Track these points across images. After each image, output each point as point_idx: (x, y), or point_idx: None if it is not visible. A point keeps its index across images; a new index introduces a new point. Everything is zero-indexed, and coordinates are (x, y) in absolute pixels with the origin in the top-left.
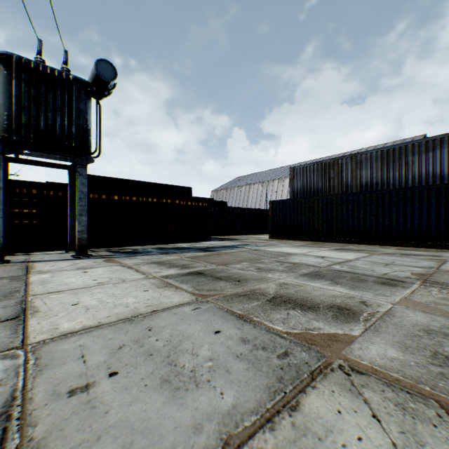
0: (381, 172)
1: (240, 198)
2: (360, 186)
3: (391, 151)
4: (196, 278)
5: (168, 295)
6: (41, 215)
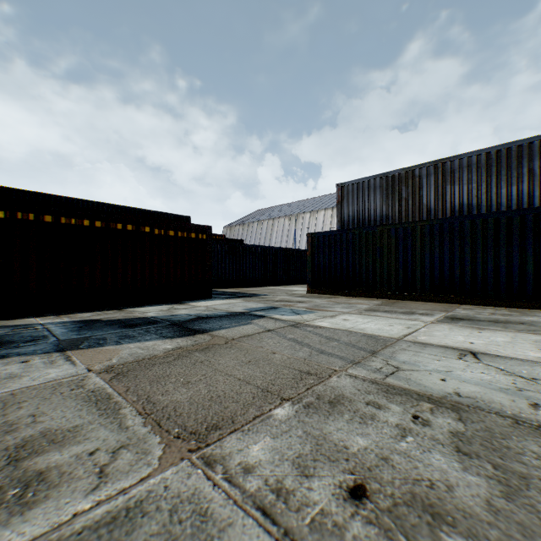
0: (486, 187)
1: (261, 237)
2: (451, 210)
3: (503, 154)
4: None
5: None
6: None
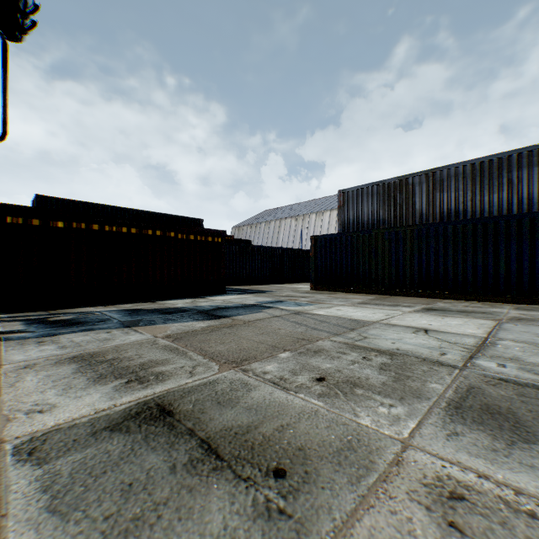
0: (471, 194)
1: (269, 237)
2: (441, 215)
3: (486, 165)
4: (132, 456)
5: None
6: None
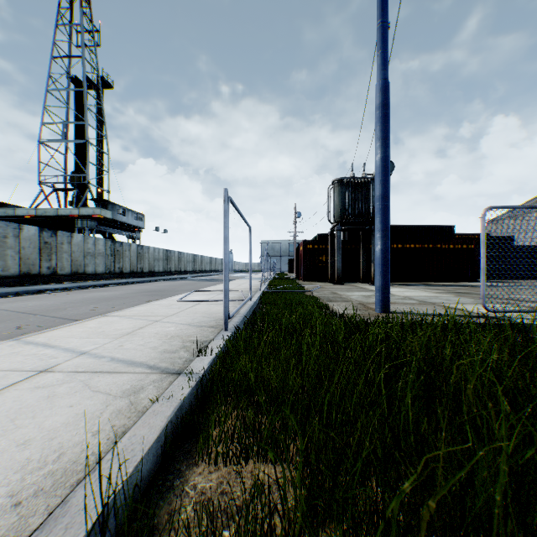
0: None
1: None
2: None
3: None
4: (456, 293)
5: (441, 295)
6: (343, 260)
